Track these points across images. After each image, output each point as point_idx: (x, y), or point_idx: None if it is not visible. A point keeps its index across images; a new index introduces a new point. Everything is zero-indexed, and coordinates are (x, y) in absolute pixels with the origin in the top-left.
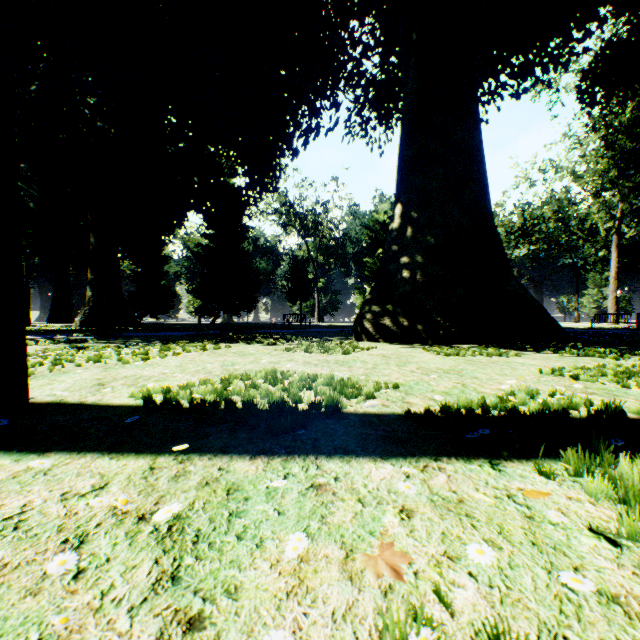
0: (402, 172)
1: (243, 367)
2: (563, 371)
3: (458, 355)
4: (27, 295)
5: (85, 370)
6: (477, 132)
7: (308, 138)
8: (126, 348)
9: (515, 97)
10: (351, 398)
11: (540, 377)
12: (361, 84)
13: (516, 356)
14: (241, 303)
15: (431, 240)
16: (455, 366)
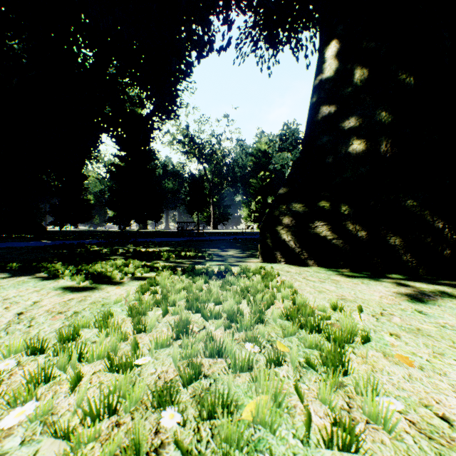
0: None
1: None
2: None
3: None
4: None
5: None
6: None
7: (201, 51)
8: None
9: None
10: None
11: None
12: None
13: None
14: (148, 214)
15: (408, 79)
16: None
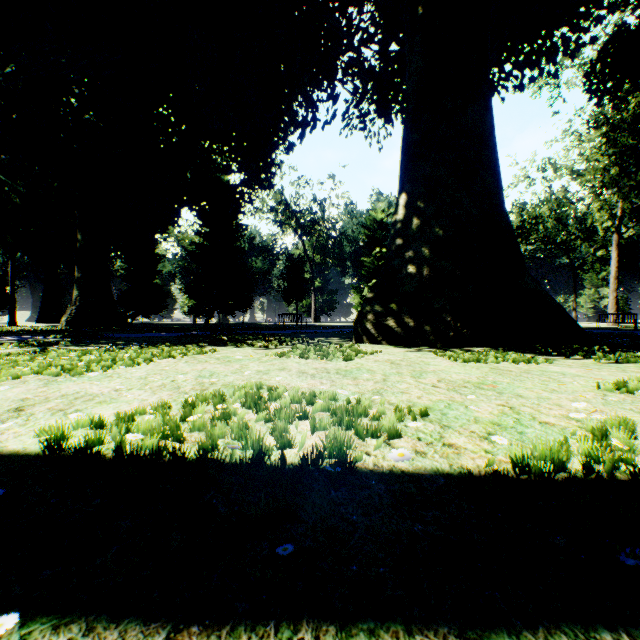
0: (407, 159)
1: (222, 379)
2: (628, 386)
3: (479, 361)
4: (13, 294)
5: (19, 384)
6: (489, 115)
7: (304, 130)
8: (95, 353)
9: (519, 89)
10: (365, 437)
11: (603, 395)
12: (360, 71)
13: (547, 363)
14: (236, 303)
15: (439, 232)
16: (484, 377)
